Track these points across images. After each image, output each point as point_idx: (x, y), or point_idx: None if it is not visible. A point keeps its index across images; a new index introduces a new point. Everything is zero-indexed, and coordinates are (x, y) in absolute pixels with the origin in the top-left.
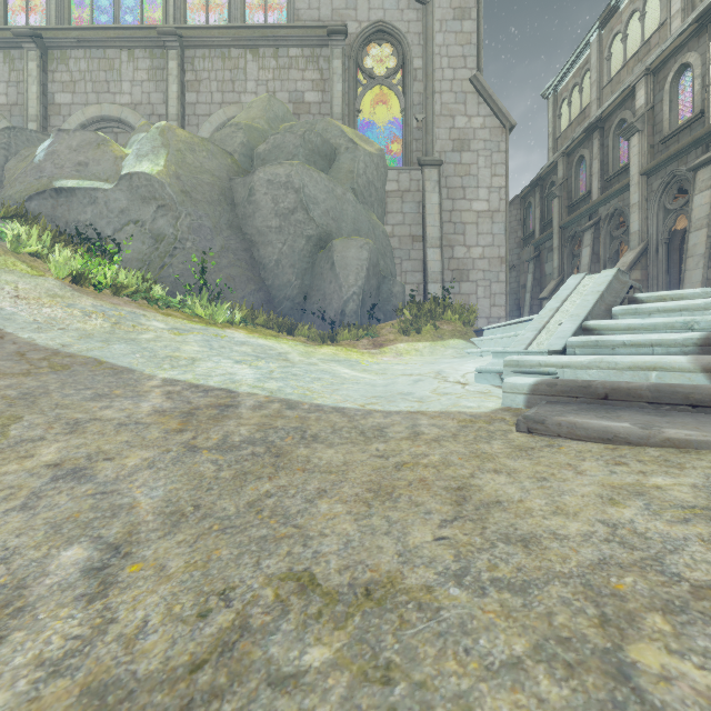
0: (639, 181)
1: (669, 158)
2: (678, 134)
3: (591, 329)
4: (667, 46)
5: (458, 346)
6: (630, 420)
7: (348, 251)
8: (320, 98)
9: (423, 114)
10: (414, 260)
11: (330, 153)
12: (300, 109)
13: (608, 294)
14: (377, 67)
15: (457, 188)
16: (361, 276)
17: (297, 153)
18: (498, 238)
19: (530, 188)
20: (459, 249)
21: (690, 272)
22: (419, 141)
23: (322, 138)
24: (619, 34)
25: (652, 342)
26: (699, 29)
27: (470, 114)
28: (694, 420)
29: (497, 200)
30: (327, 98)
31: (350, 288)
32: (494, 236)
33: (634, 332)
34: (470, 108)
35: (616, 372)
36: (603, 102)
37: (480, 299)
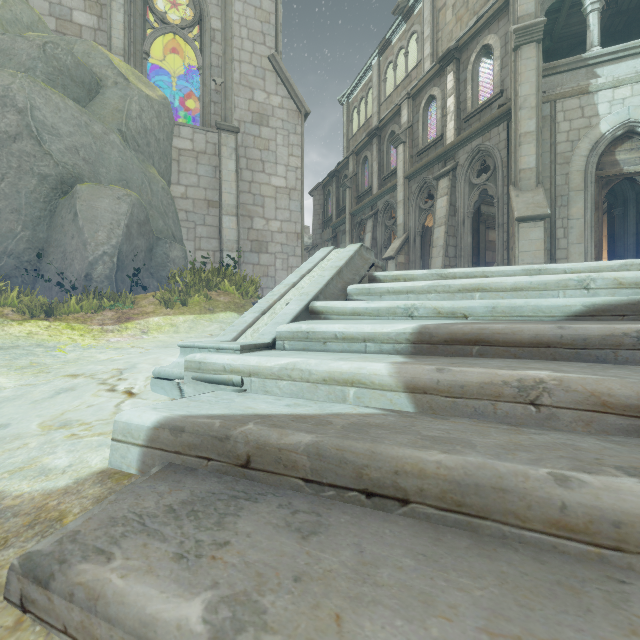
0: (403, 183)
1: (422, 167)
2: (428, 150)
3: (318, 312)
4: (421, 78)
5: (227, 320)
6: (228, 572)
7: (99, 201)
8: (95, 23)
9: (222, 78)
10: (210, 226)
11: (89, 82)
12: (66, 28)
13: (348, 271)
14: (176, 17)
15: (256, 160)
16: (117, 233)
17: (32, 67)
18: (295, 214)
19: (329, 178)
20: (258, 220)
21: (435, 259)
22: (218, 105)
23: (76, 58)
24: (392, 64)
25: (365, 336)
26: (440, 70)
27: (269, 92)
28: (354, 556)
29: (294, 179)
30: (105, 26)
31: (99, 246)
32: (292, 212)
33: (360, 318)
34: (269, 85)
35: (310, 386)
36: (381, 116)
37: (278, 271)
